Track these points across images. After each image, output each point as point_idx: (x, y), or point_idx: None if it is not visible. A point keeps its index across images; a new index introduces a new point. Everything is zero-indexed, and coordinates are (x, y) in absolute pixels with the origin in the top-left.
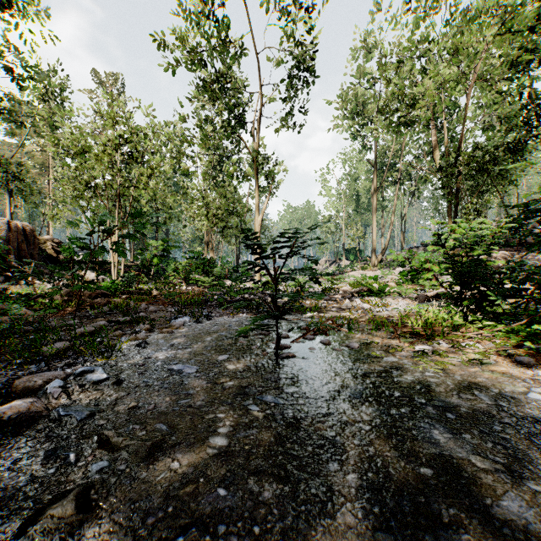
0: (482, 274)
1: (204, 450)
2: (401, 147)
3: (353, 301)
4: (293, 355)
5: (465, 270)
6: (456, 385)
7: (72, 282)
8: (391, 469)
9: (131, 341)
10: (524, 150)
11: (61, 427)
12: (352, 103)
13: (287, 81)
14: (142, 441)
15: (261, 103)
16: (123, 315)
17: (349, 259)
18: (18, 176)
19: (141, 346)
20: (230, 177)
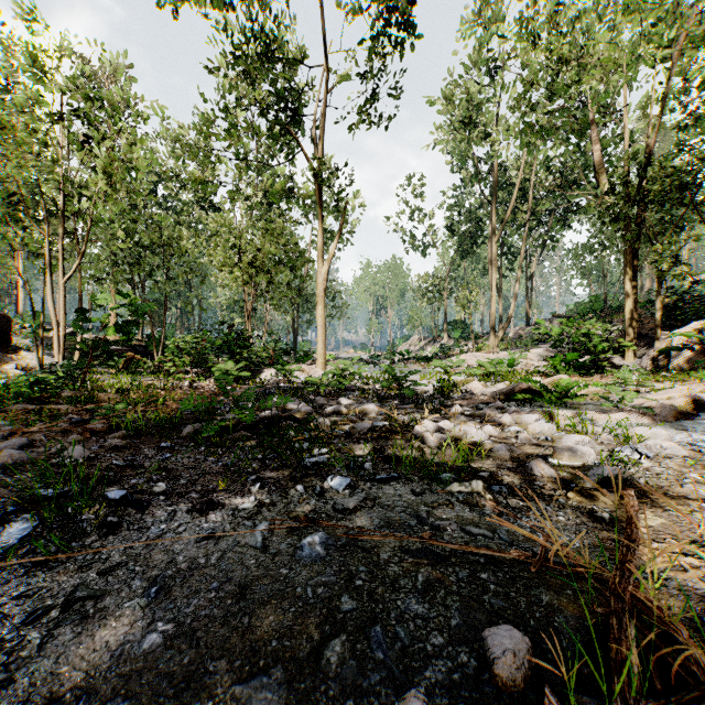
0: None
1: None
2: (532, 174)
3: (522, 418)
4: None
5: None
6: None
7: None
8: None
9: None
10: None
11: None
12: (465, 102)
13: (369, 48)
14: None
15: (327, 81)
16: None
17: (452, 337)
18: None
19: None
20: (275, 199)
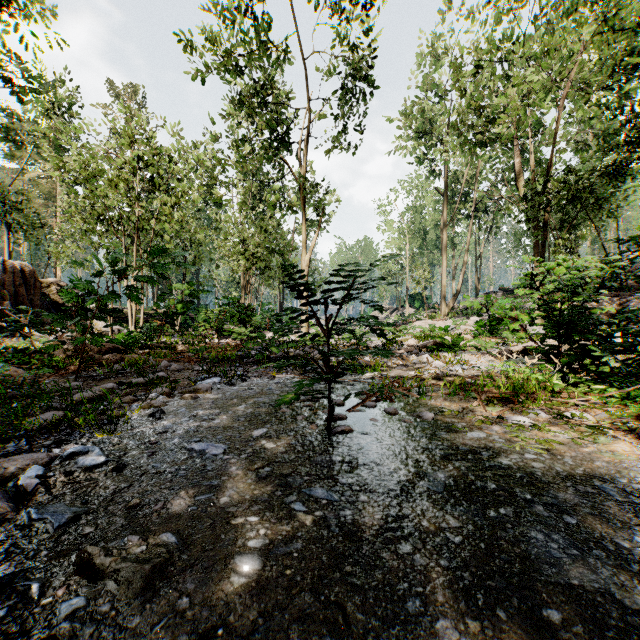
0: (585, 324)
1: (226, 578)
2: (477, 173)
3: (422, 357)
4: (350, 429)
5: (564, 319)
6: (569, 471)
7: (81, 334)
8: (500, 611)
9: (144, 410)
10: (626, 175)
11: (30, 537)
12: (418, 120)
13: (341, 93)
14: (138, 563)
15: (309, 119)
16: (138, 375)
17: (414, 307)
18: (17, 206)
19: (155, 416)
20: (271, 208)
